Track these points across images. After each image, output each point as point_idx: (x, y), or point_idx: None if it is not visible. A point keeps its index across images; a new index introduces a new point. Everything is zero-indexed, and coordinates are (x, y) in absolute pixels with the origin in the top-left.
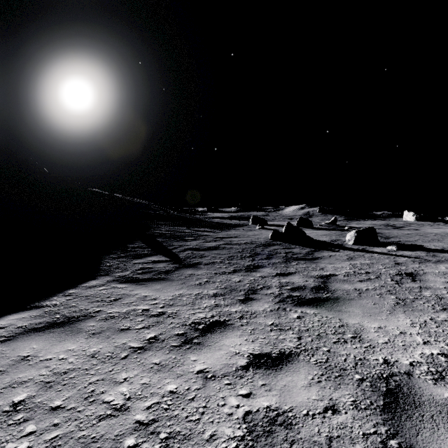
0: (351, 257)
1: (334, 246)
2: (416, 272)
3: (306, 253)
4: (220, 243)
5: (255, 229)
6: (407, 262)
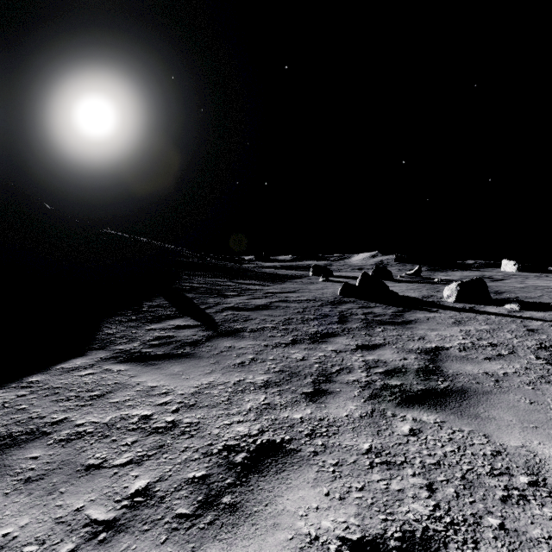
0: (458, 320)
1: (428, 304)
2: None
3: (393, 313)
4: (272, 301)
5: (318, 281)
6: (544, 327)
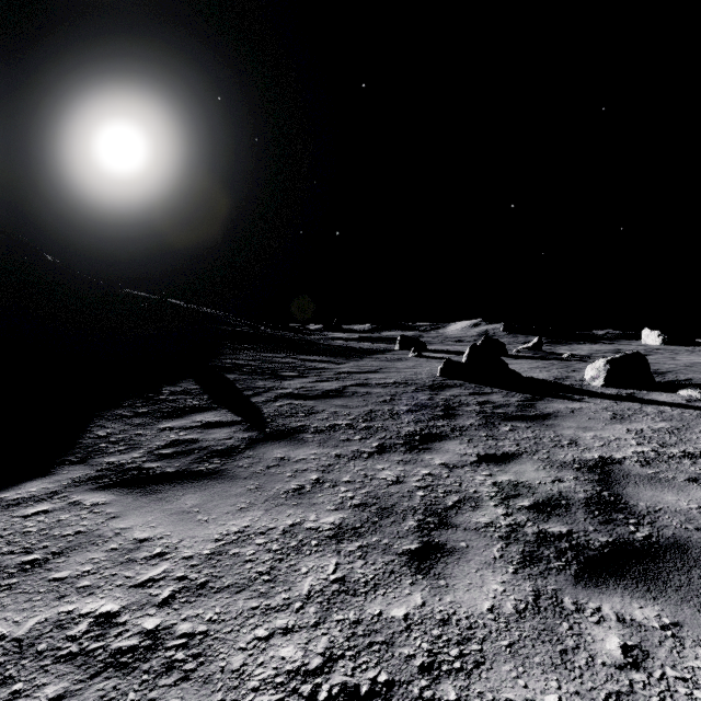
0: (618, 413)
1: (566, 388)
2: None
3: (520, 403)
4: (346, 384)
5: (408, 357)
6: None
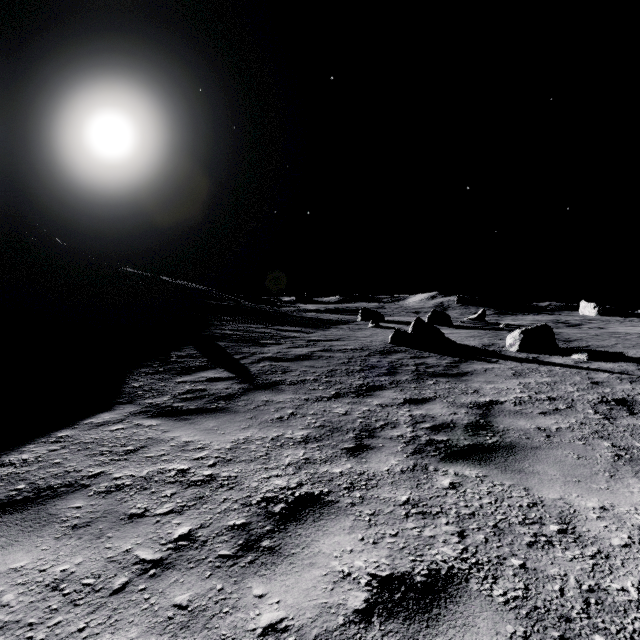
0: (518, 371)
1: (488, 353)
2: (632, 398)
3: (448, 364)
4: (314, 350)
5: (367, 327)
6: (610, 380)
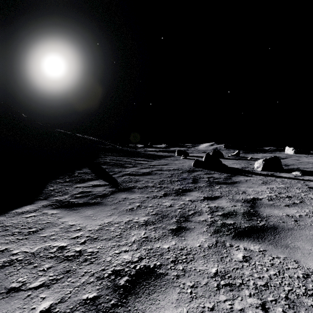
0: (265, 181)
1: (246, 171)
2: None
3: (225, 177)
4: (152, 170)
5: (180, 159)
6: None
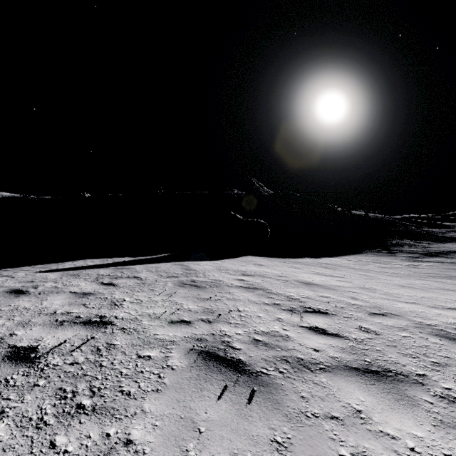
0: None
1: None
2: None
3: None
4: (419, 249)
5: None
6: None
